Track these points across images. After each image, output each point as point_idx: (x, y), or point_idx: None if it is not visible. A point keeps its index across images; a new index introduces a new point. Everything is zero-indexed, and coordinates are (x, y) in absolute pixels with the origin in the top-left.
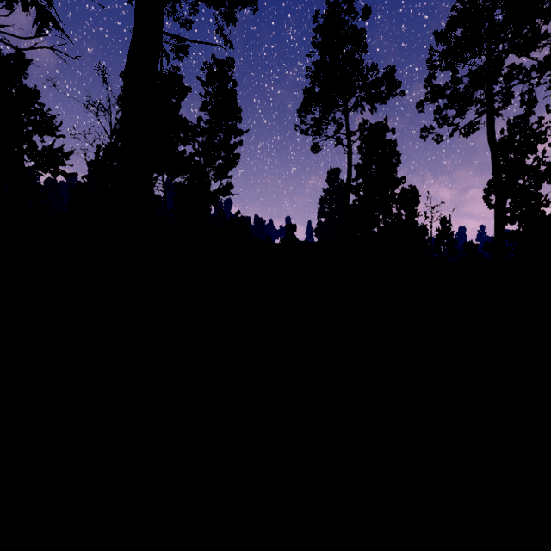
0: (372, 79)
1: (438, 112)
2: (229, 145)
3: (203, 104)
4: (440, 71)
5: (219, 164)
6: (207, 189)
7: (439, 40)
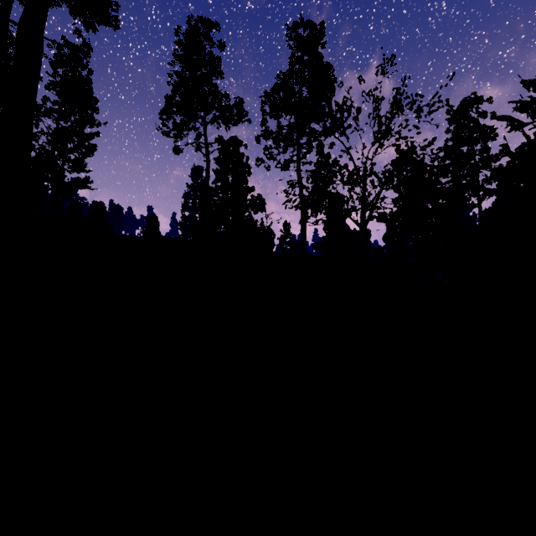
0: (225, 105)
1: (266, 149)
2: (84, 133)
3: (51, 84)
4: (270, 117)
5: (76, 158)
6: (64, 182)
7: (267, 98)
